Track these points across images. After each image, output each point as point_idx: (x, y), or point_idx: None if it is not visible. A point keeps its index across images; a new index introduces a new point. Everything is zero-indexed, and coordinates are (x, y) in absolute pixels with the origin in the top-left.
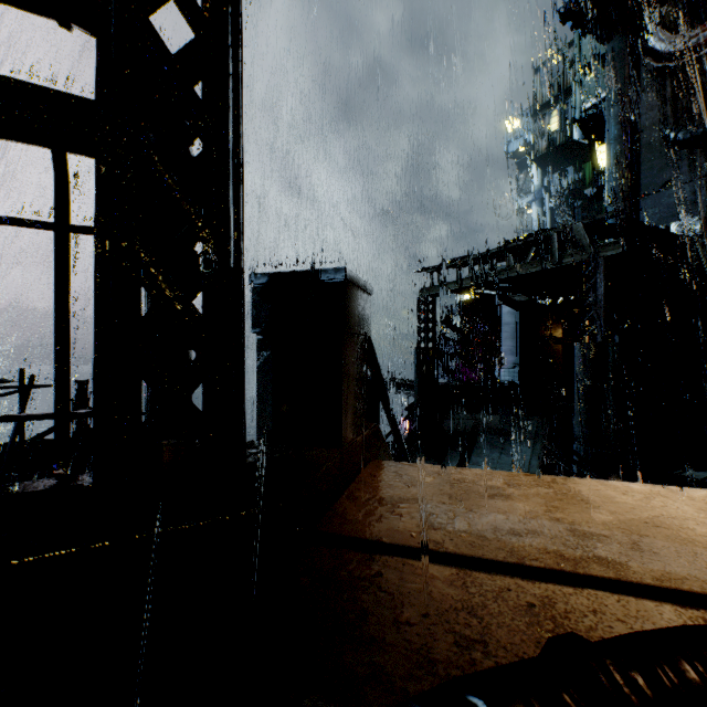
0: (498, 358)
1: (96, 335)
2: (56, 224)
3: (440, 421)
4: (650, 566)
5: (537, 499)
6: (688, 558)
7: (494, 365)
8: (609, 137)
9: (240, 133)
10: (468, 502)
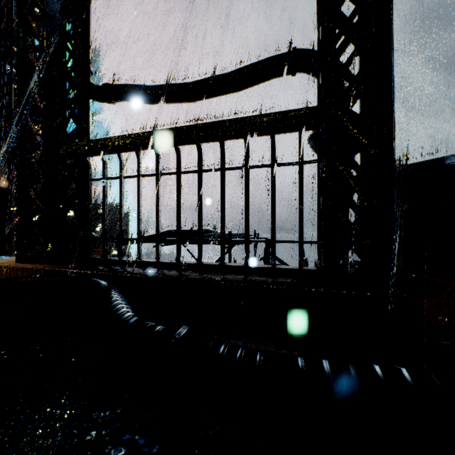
0: None
1: (323, 205)
2: (299, 162)
3: None
4: None
5: None
6: None
7: None
8: None
9: (392, 91)
10: None
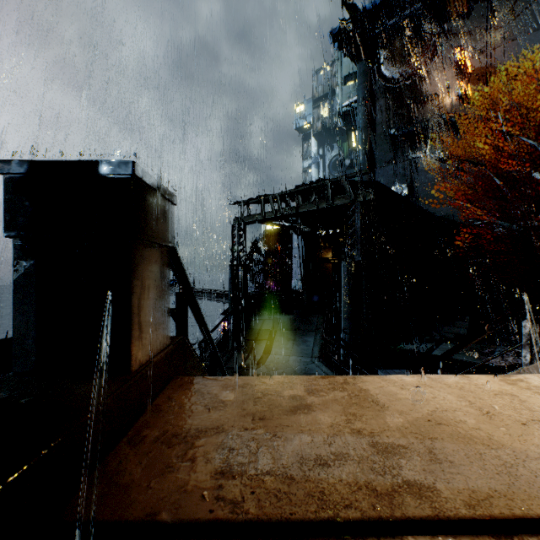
0: (291, 273)
1: None
2: None
3: (249, 322)
4: (455, 484)
5: (336, 407)
6: (479, 462)
7: (288, 278)
8: (358, 126)
9: None
10: (272, 422)
